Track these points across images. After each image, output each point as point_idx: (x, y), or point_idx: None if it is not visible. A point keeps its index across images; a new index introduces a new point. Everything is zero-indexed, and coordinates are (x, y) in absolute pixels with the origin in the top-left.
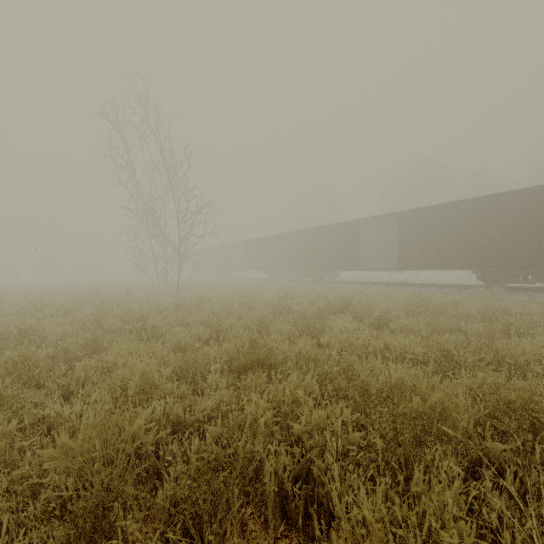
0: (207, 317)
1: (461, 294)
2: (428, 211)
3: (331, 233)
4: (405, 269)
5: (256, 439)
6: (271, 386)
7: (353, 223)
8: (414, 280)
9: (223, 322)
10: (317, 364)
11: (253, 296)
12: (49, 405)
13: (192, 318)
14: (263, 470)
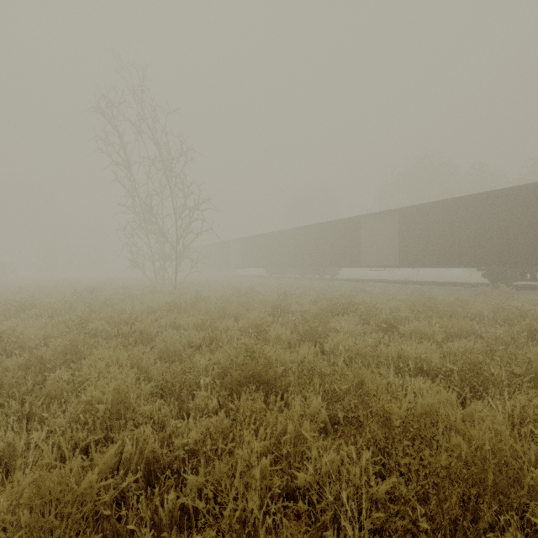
0: (201, 319)
1: (468, 293)
2: (431, 207)
3: (330, 230)
4: (407, 267)
5: (249, 493)
6: (269, 414)
7: (353, 220)
8: (414, 278)
9: (219, 324)
10: (323, 378)
11: (252, 294)
12: (1, 434)
13: (185, 320)
14: (259, 537)
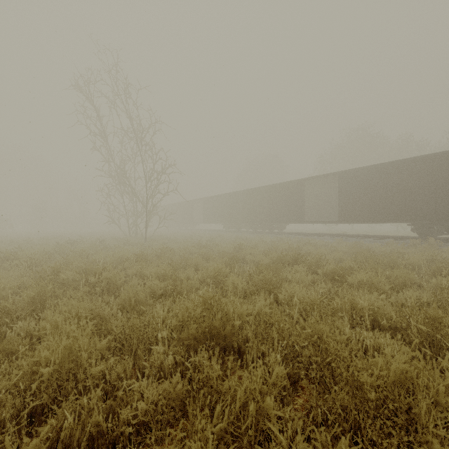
0: (164, 269)
1: (401, 245)
2: (367, 170)
3: (279, 191)
4: (345, 222)
5: None
6: (227, 382)
7: (298, 182)
8: (350, 232)
9: (180, 274)
10: (280, 333)
11: (211, 246)
12: None
13: (149, 270)
14: None
